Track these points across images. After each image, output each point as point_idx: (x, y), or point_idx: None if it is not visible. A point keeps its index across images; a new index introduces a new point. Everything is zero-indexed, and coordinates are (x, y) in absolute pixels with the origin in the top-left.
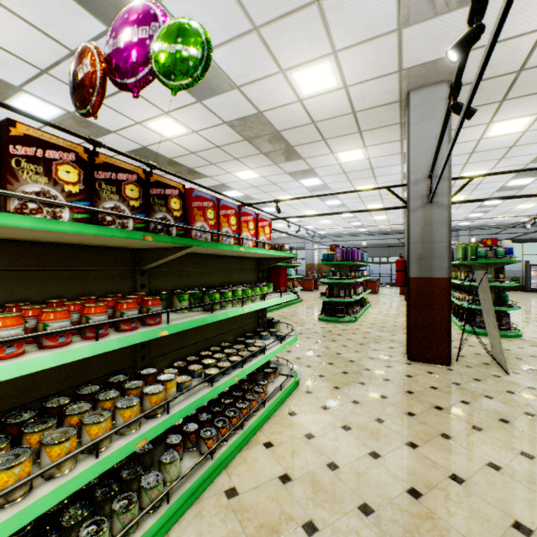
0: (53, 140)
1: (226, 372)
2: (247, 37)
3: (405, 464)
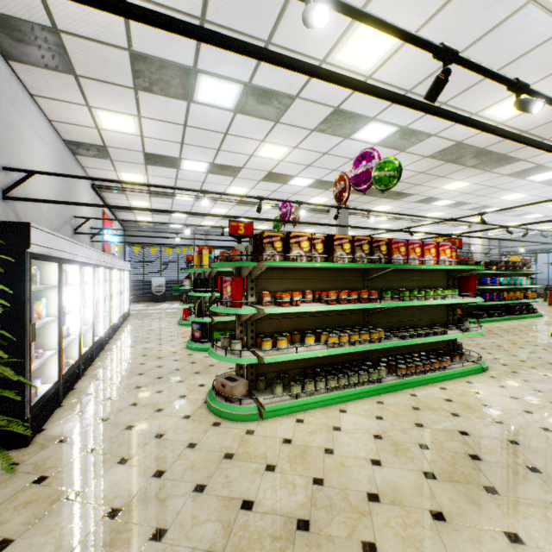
0: (343, 237)
1: (413, 337)
2: None
3: None
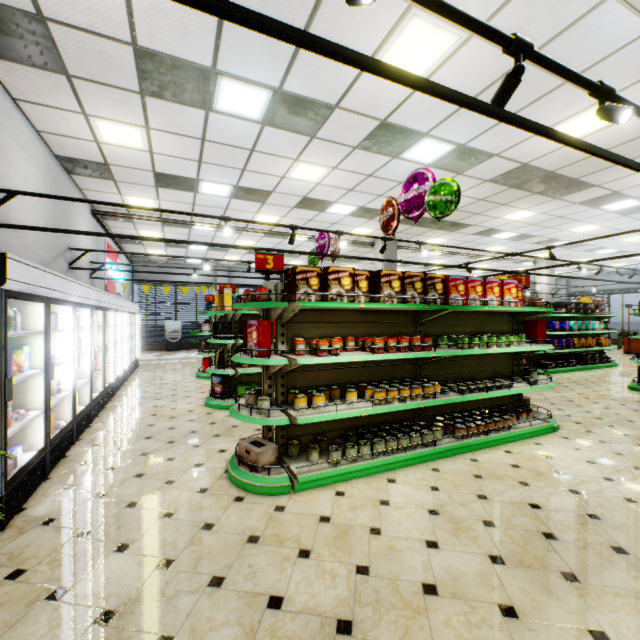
0: (391, 272)
1: (473, 391)
2: (500, 124)
3: (638, 490)
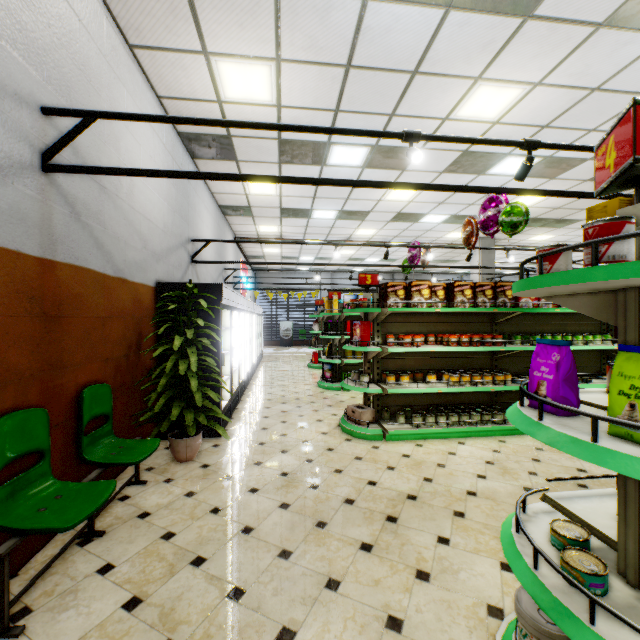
0: (464, 283)
1: None
2: (585, 136)
3: None
